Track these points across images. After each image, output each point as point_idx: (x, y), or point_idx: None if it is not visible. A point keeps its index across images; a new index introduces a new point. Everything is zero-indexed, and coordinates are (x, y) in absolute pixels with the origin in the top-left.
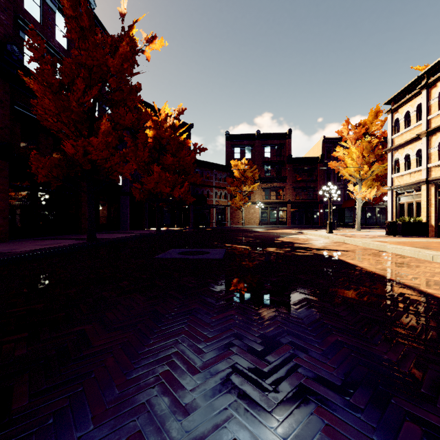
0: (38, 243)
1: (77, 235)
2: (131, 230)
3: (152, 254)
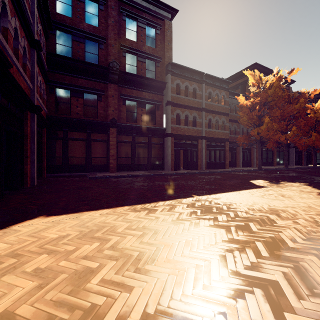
0: (268, 167)
1: (273, 166)
2: (295, 165)
3: (316, 171)
